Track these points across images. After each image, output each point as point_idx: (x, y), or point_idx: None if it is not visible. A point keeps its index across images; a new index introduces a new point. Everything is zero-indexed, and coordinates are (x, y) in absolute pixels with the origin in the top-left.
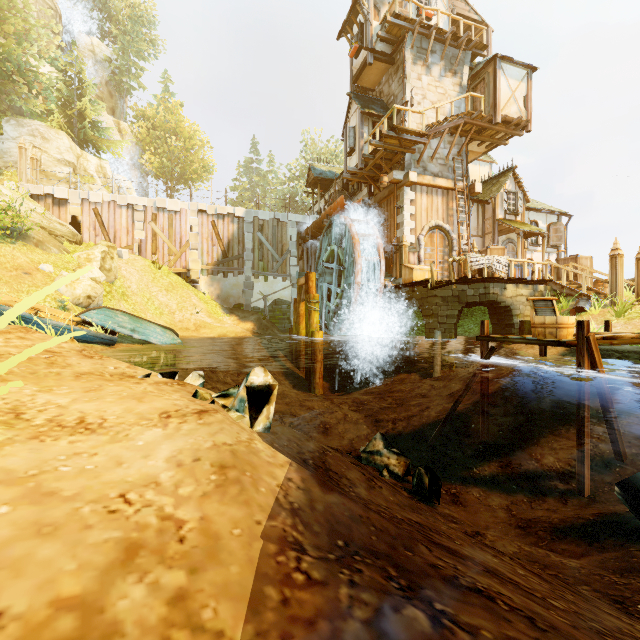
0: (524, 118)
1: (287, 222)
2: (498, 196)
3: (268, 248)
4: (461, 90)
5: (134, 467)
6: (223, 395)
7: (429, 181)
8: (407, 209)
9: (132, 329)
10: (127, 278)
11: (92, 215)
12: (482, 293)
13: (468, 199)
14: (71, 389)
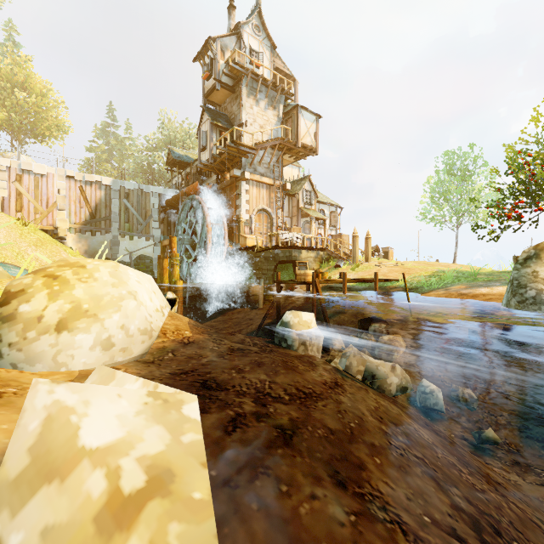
0: (315, 146)
1: (150, 193)
2: (300, 193)
3: (133, 213)
4: (278, 120)
5: None
6: None
7: (258, 178)
8: (243, 196)
9: None
10: None
11: None
12: (288, 255)
13: (282, 193)
14: None
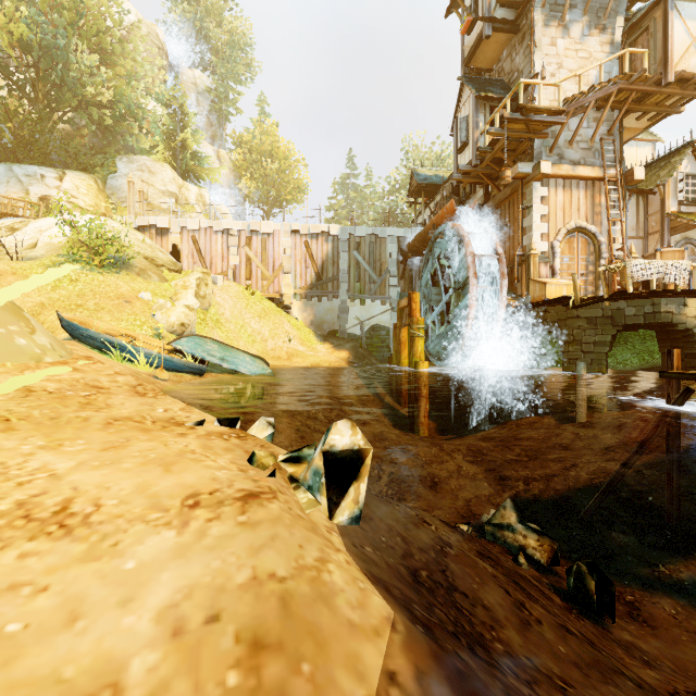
0: None
1: (386, 237)
2: (669, 182)
3: (365, 268)
4: (612, 49)
5: (93, 631)
6: (293, 458)
7: (567, 171)
8: (536, 209)
9: (221, 358)
10: (221, 305)
11: (190, 243)
12: (648, 312)
13: (623, 190)
14: (87, 444)
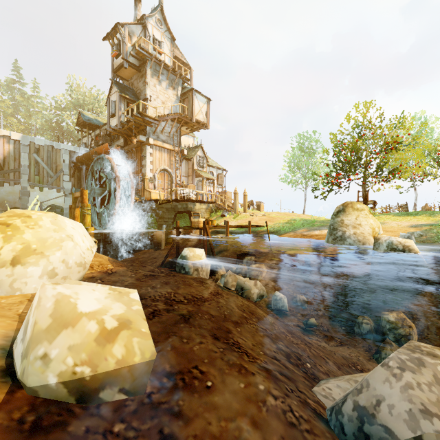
0: (206, 122)
1: (61, 149)
2: (195, 158)
3: (44, 166)
4: (177, 98)
5: None
6: None
7: (160, 144)
8: (148, 158)
9: None
10: None
11: None
12: (185, 207)
13: (180, 157)
14: None
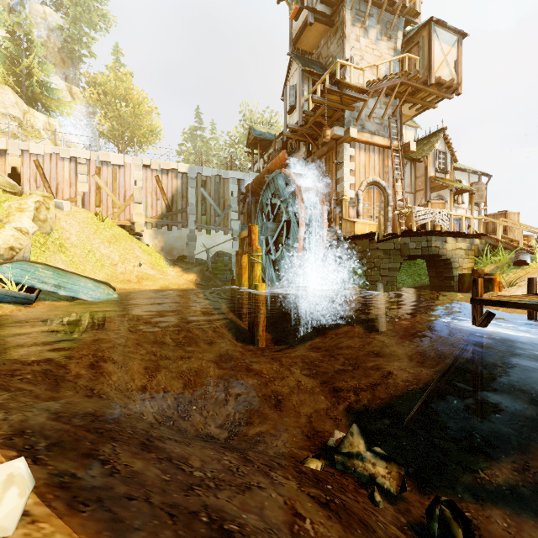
0: (455, 81)
1: (229, 179)
2: (430, 155)
3: (211, 203)
4: (395, 54)
5: None
6: None
7: (367, 138)
8: (347, 165)
9: (56, 285)
10: (66, 230)
11: (33, 167)
12: (424, 246)
13: (402, 157)
14: None
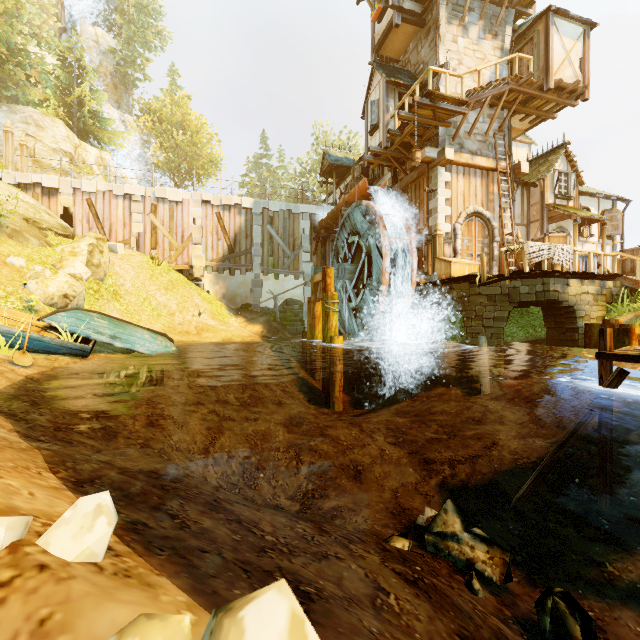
0: (580, 84)
1: (299, 214)
2: (547, 177)
3: (278, 242)
4: (502, 55)
5: None
6: None
7: (467, 160)
8: (441, 193)
9: (112, 335)
10: (120, 275)
11: (85, 206)
12: (540, 290)
13: (512, 181)
14: None
